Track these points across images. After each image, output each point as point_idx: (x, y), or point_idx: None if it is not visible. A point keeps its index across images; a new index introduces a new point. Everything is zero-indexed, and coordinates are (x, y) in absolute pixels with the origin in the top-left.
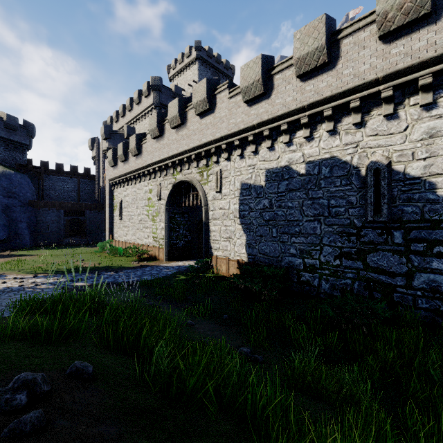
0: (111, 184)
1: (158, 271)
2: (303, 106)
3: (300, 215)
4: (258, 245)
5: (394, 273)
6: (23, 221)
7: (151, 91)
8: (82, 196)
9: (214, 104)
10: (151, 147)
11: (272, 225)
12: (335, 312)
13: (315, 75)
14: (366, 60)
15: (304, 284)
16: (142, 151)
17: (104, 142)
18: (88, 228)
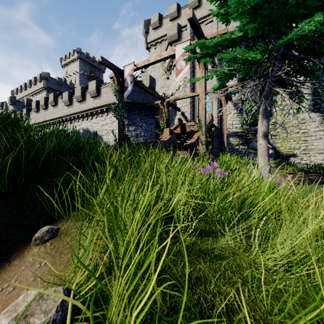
0: None
1: None
2: (79, 112)
3: None
4: None
5: None
6: None
7: (42, 79)
8: None
9: (57, 103)
10: (34, 116)
11: None
12: None
13: (82, 103)
14: (90, 102)
15: None
16: (30, 117)
17: (11, 106)
18: None
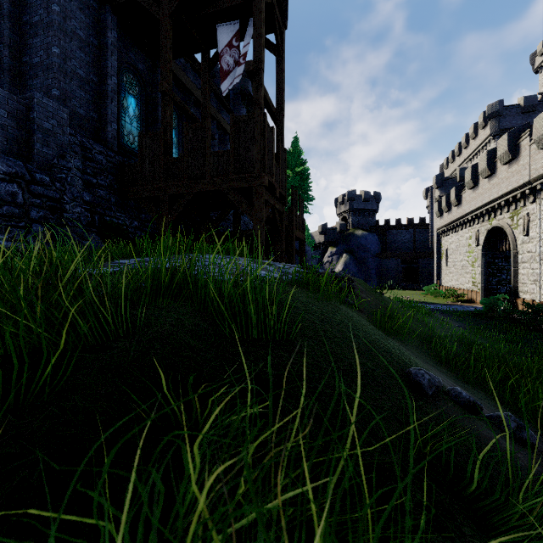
0: (438, 233)
1: (463, 308)
2: None
3: None
4: None
5: None
6: (373, 268)
7: (488, 120)
8: (416, 246)
9: (518, 153)
10: (469, 196)
11: None
12: None
13: None
14: None
15: None
16: (461, 201)
17: (436, 191)
18: (421, 275)
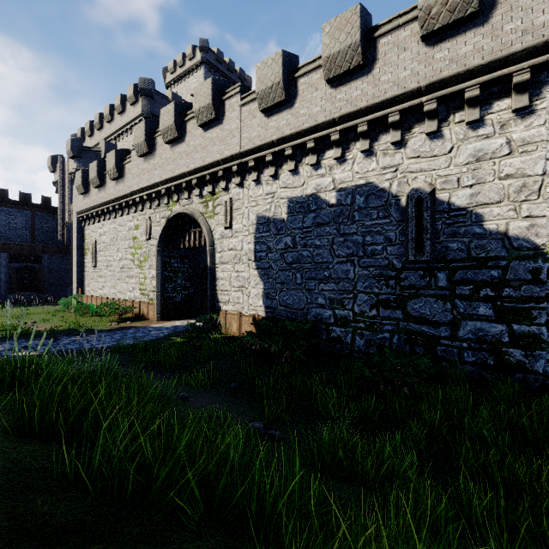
0: (80, 218)
1: (145, 333)
2: (334, 119)
3: (330, 256)
4: (279, 295)
5: (438, 323)
6: None
7: (139, 96)
8: (37, 236)
9: (223, 113)
10: (138, 167)
11: (296, 269)
12: (372, 371)
13: (348, 81)
14: (407, 65)
15: (335, 341)
16: (124, 173)
17: (72, 162)
18: (47, 280)
